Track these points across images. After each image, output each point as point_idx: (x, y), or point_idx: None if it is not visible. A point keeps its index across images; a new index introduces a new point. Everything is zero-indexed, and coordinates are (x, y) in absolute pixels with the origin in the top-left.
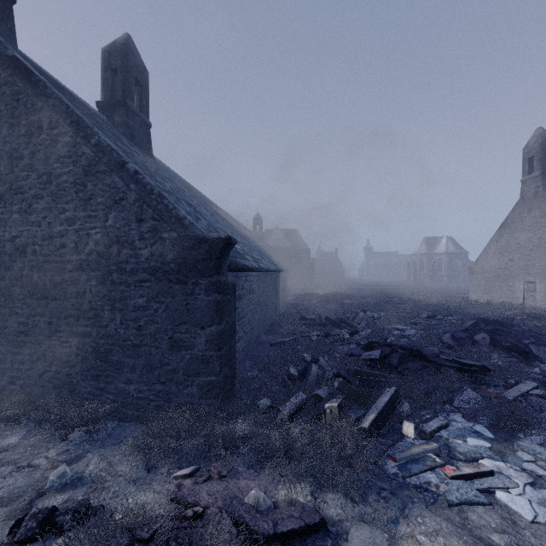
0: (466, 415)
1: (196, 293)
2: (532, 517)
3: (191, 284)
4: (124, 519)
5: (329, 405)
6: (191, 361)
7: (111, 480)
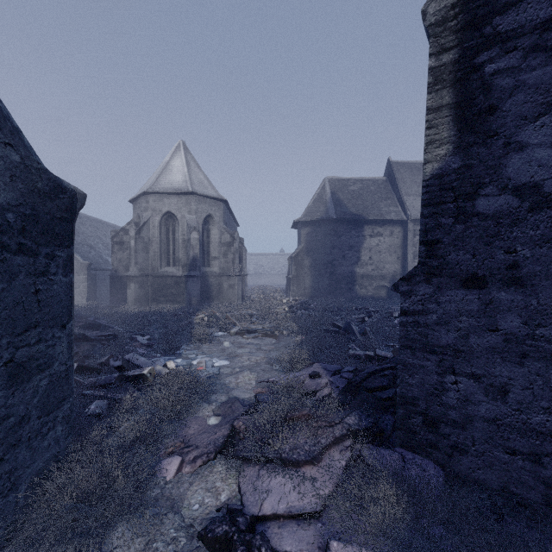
0: (152, 357)
1: (52, 272)
2: (228, 362)
3: (44, 256)
4: (227, 492)
5: (149, 370)
6: (51, 386)
7: (154, 550)
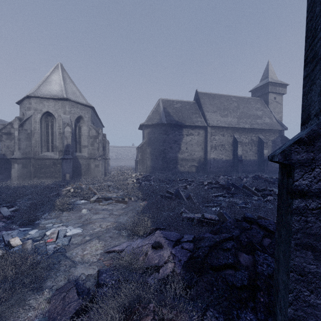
0: (7, 230)
1: None
2: (81, 230)
3: None
4: None
5: None
6: None
7: None
